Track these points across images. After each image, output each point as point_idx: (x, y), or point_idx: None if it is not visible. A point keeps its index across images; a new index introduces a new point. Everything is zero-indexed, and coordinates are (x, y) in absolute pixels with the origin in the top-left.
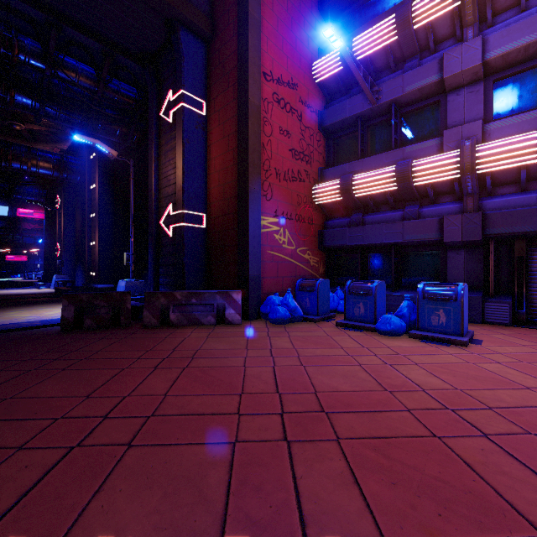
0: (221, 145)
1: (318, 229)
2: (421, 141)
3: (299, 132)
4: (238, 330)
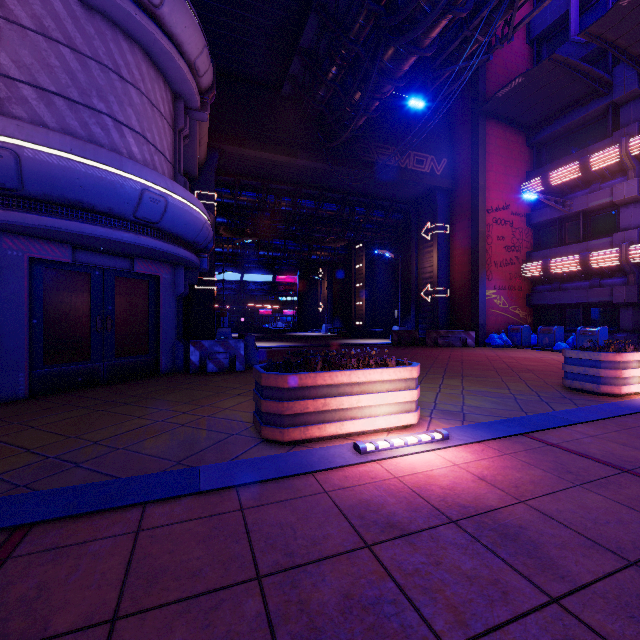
0: (460, 251)
1: (526, 293)
2: (603, 235)
3: (511, 234)
4: (475, 348)
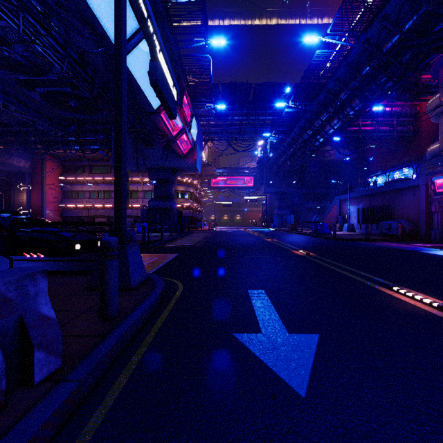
0: (36, 196)
1: (60, 212)
2: (82, 198)
3: (55, 193)
4: None
